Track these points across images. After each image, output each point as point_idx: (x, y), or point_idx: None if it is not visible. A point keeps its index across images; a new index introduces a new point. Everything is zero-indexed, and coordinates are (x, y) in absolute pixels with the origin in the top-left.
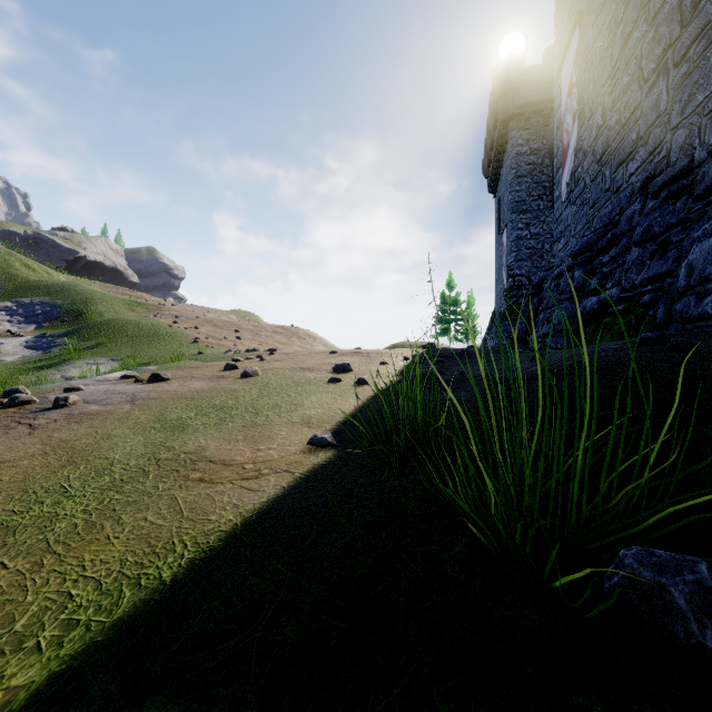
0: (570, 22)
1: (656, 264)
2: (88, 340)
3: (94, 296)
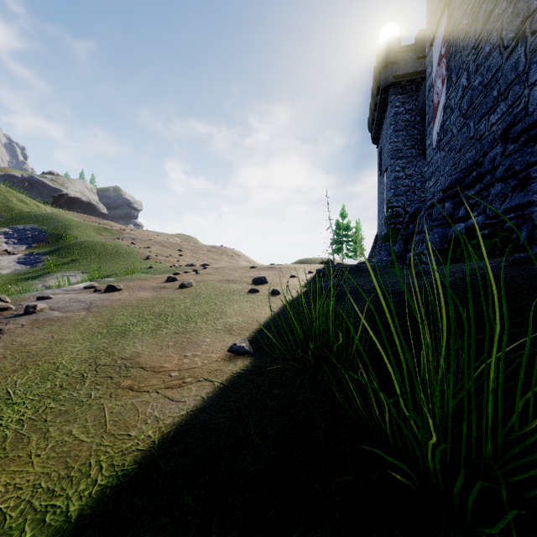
0: (439, 7)
1: (518, 196)
2: (65, 257)
3: (71, 223)
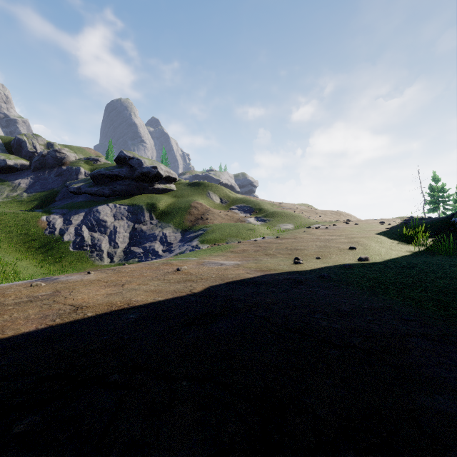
0: None
1: None
2: (274, 218)
3: (259, 202)
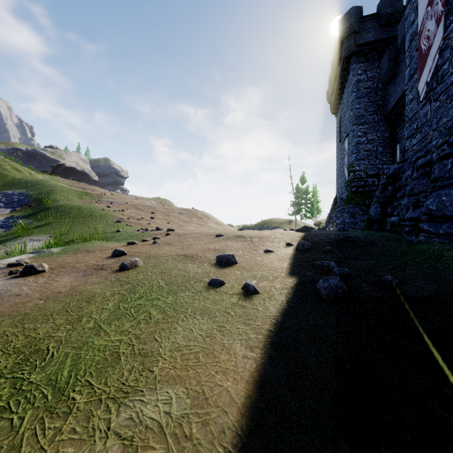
0: None
1: None
2: (40, 221)
3: (55, 188)
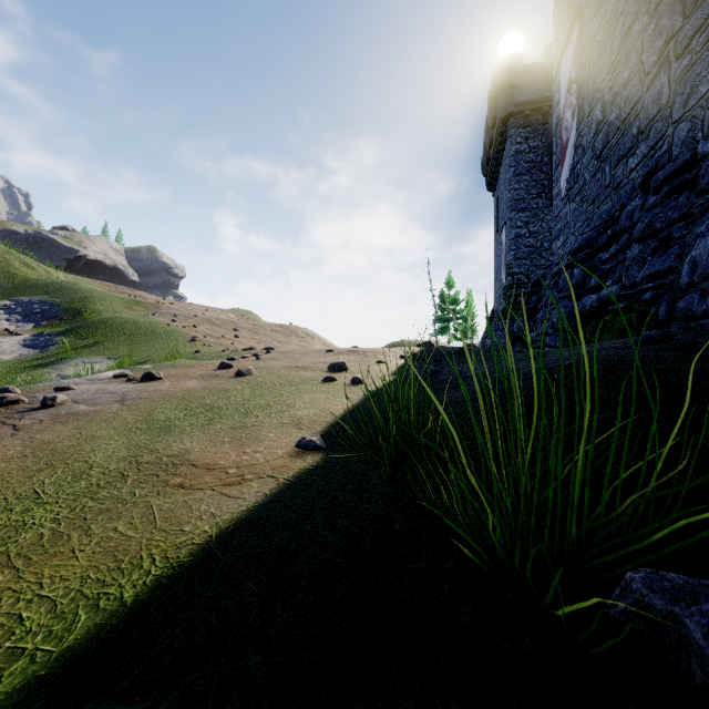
0: (569, 18)
1: (658, 260)
2: (85, 339)
3: (92, 295)
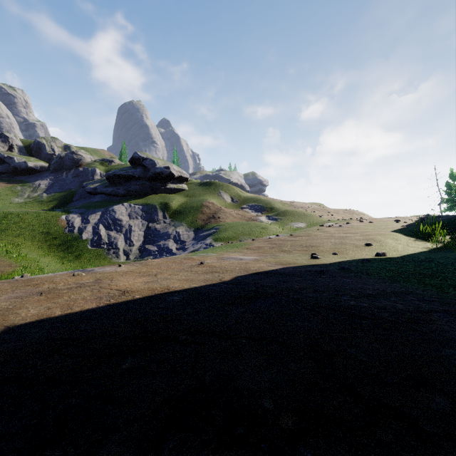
0: None
1: None
2: (285, 217)
3: (270, 201)
